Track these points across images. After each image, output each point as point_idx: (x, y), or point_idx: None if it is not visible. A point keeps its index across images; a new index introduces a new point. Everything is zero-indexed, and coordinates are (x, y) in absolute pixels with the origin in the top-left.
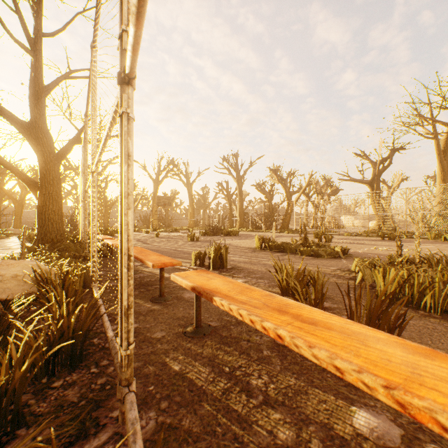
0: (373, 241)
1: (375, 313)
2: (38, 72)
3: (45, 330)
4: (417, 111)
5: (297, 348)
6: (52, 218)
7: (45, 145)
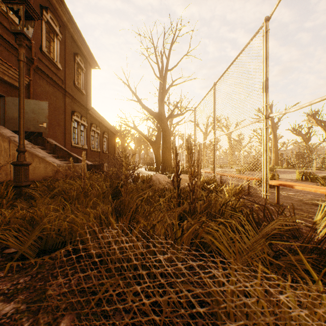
0: None
1: None
2: (164, 88)
3: (230, 191)
4: None
5: None
6: (167, 159)
7: (164, 123)
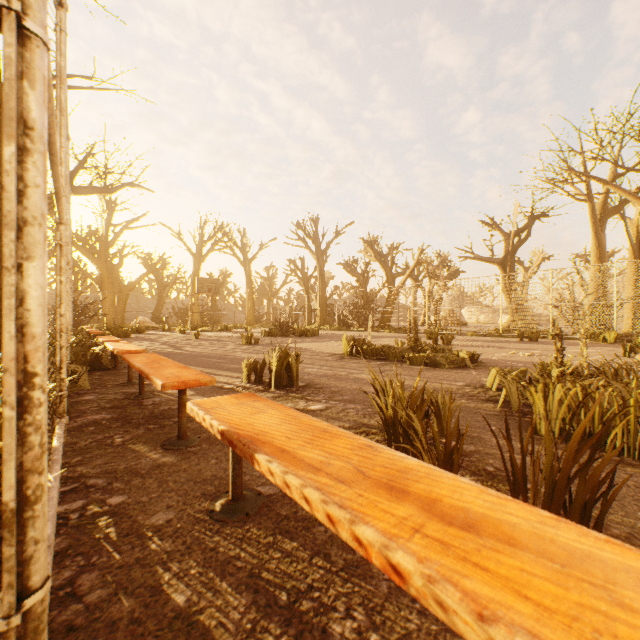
0: (508, 343)
1: (563, 475)
2: None
3: None
4: (566, 163)
5: (445, 613)
6: None
7: None
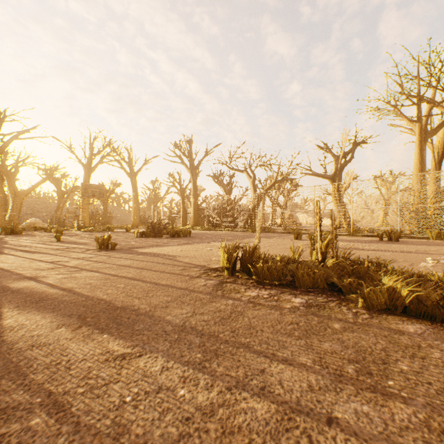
0: (377, 243)
1: None
2: None
3: None
4: (402, 88)
5: None
6: None
7: None
